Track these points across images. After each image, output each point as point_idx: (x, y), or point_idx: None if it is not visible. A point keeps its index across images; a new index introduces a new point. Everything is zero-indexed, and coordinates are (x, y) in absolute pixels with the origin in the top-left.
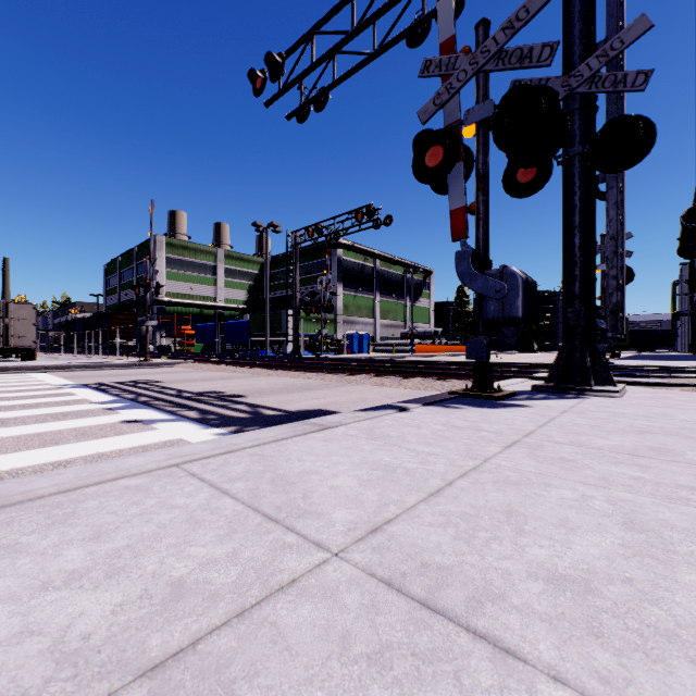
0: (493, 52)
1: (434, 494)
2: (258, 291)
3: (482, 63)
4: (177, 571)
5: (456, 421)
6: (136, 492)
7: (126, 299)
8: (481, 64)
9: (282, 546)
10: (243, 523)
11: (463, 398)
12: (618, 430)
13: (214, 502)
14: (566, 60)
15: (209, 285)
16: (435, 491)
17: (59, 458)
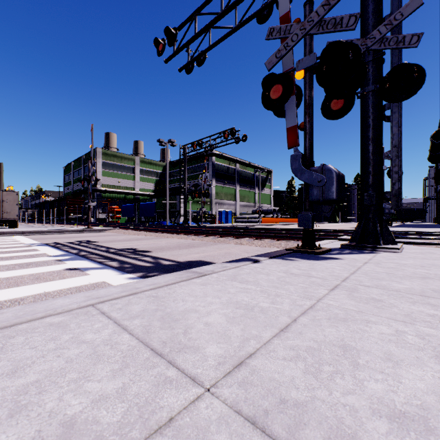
0: (315, 21)
1: (284, 329)
2: (161, 184)
3: (308, 29)
4: (72, 409)
5: (293, 270)
6: (57, 328)
7: (77, 189)
8: (307, 29)
9: (163, 381)
10: (134, 358)
11: (296, 253)
12: (406, 276)
13: (115, 338)
14: (363, 28)
15: (130, 180)
16: (284, 326)
17: (16, 296)
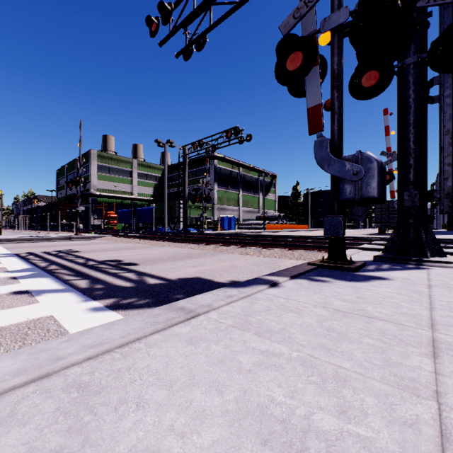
0: None
1: None
2: (161, 188)
3: None
4: None
5: (334, 301)
6: None
7: (71, 193)
8: None
9: None
10: None
11: (322, 269)
12: None
13: None
14: None
15: (127, 184)
16: None
17: None
